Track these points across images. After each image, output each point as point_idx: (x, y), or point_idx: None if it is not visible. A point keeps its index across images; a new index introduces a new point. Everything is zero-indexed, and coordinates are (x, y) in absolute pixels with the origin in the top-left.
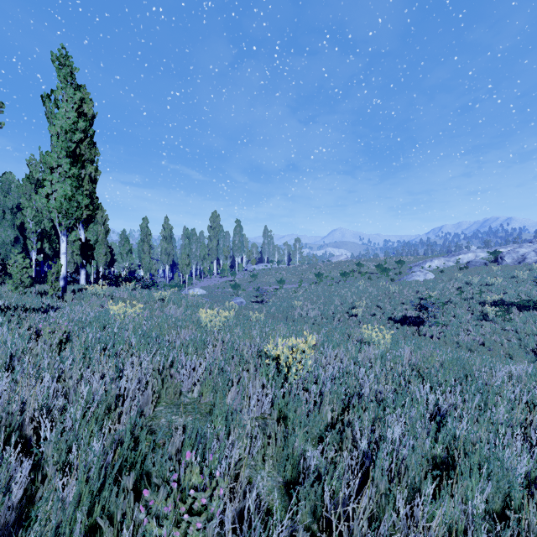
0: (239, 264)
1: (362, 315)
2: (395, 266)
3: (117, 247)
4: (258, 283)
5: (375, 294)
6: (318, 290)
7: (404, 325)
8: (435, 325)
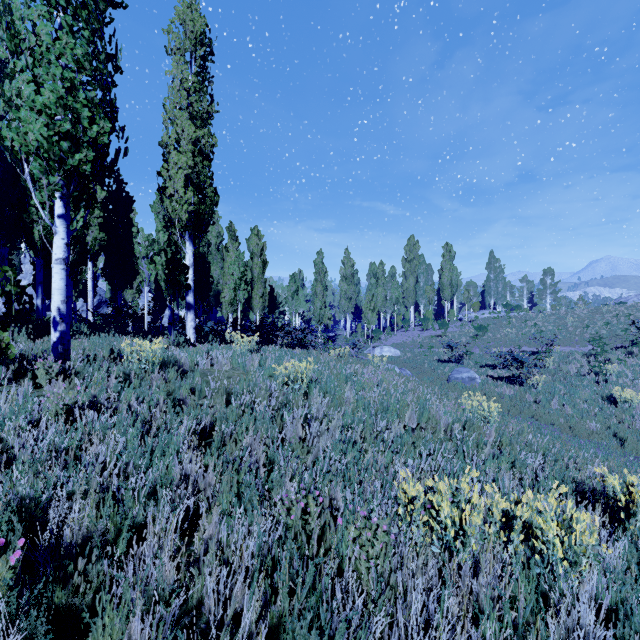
0: (449, 311)
1: None
2: None
3: None
4: (488, 340)
5: None
6: None
7: None
8: None
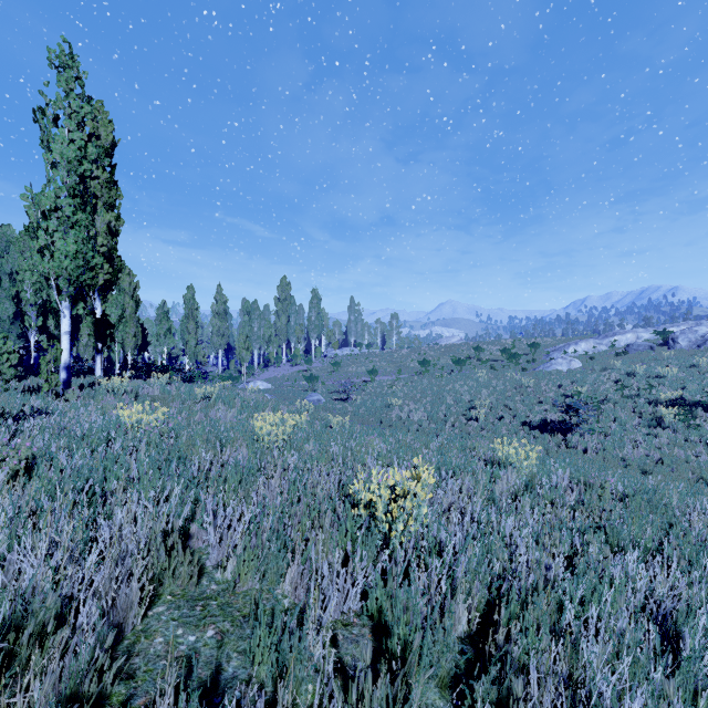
0: (316, 348)
1: (485, 419)
2: (527, 351)
3: (153, 325)
4: (341, 373)
5: (501, 389)
6: (423, 384)
7: (544, 434)
8: (588, 434)
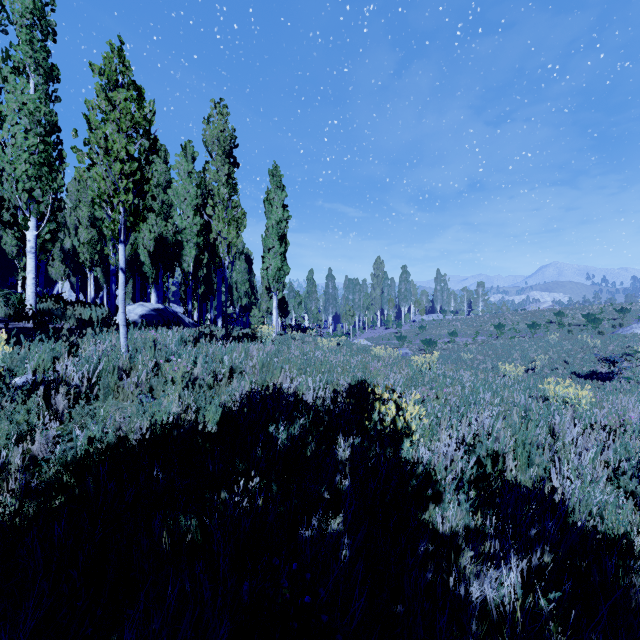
0: (405, 315)
1: (541, 370)
2: (617, 316)
3: None
4: (426, 335)
5: (567, 348)
6: (496, 344)
7: (585, 380)
8: (625, 381)
